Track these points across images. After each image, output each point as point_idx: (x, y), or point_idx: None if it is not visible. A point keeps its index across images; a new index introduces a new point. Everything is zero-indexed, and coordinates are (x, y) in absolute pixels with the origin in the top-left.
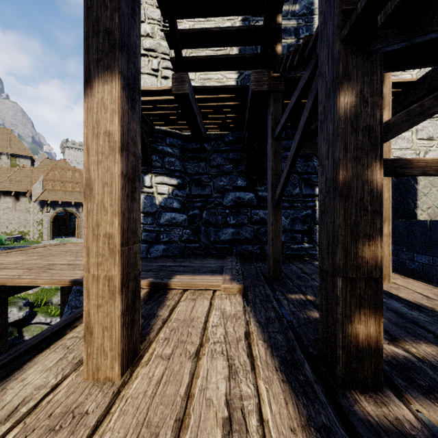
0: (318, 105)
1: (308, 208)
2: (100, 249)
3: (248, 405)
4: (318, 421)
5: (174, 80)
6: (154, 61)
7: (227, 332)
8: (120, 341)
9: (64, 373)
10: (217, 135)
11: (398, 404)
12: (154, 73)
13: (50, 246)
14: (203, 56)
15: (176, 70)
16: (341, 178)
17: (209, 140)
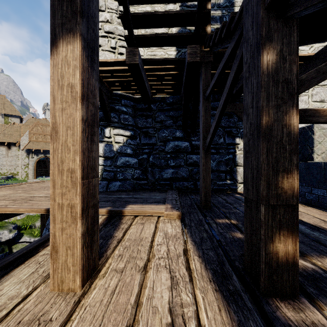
0: (243, 65)
1: (230, 153)
2: (64, 182)
3: (187, 312)
4: (247, 326)
5: (128, 53)
6: (112, 41)
7: (169, 250)
8: (80, 258)
9: (35, 285)
10: (160, 98)
11: (313, 310)
12: (112, 50)
13: (33, 183)
14: (150, 34)
15: (129, 45)
16: (264, 123)
17: (154, 102)
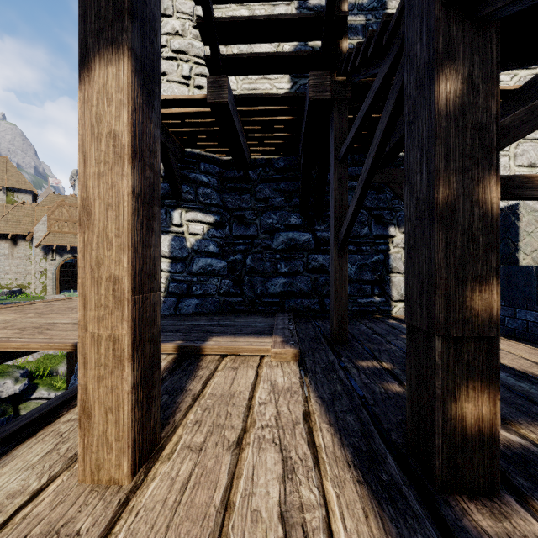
0: (405, 102)
1: (379, 252)
2: (102, 298)
3: (311, 519)
4: None
5: (210, 85)
6: (184, 66)
7: (279, 413)
8: (130, 427)
9: (52, 472)
10: (264, 160)
11: (524, 516)
12: (184, 81)
13: (54, 301)
14: (247, 54)
15: (212, 72)
16: (441, 198)
17: (254, 167)
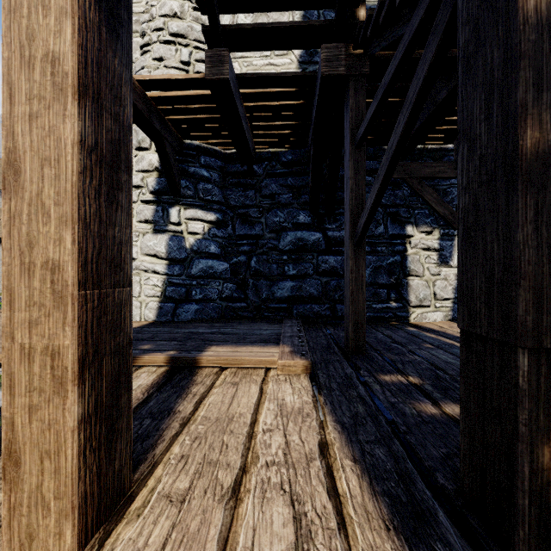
0: (458, 32)
1: (396, 253)
2: (36, 293)
3: None
4: None
5: (208, 59)
6: (183, 50)
7: (289, 444)
8: (75, 479)
9: None
10: (270, 153)
11: None
12: (183, 67)
13: None
14: (251, 24)
15: (211, 48)
16: (528, 145)
17: (259, 160)
